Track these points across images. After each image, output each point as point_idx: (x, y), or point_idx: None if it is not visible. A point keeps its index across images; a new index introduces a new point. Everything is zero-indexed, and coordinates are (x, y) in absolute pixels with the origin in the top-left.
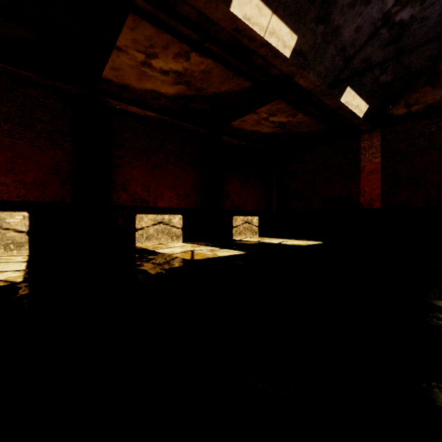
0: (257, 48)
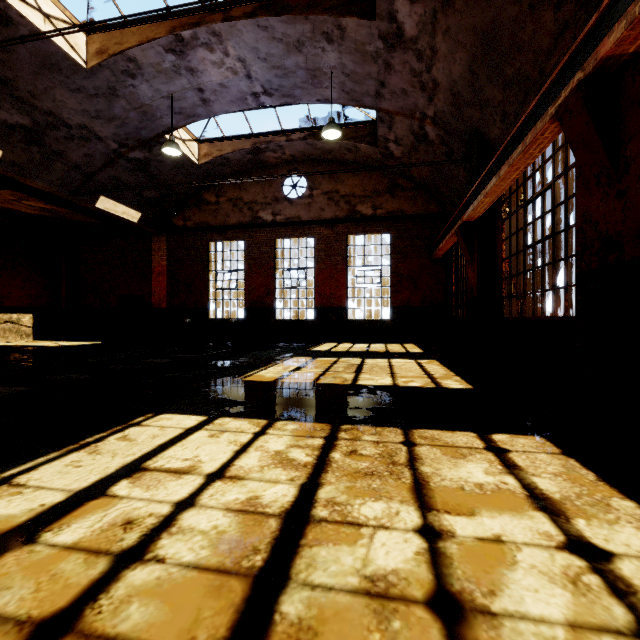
0: None
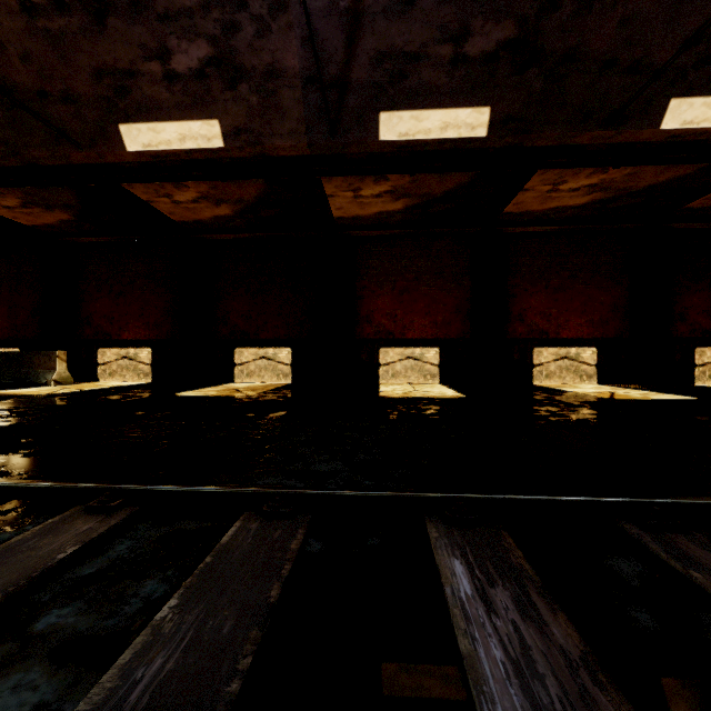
0: (710, 136)
